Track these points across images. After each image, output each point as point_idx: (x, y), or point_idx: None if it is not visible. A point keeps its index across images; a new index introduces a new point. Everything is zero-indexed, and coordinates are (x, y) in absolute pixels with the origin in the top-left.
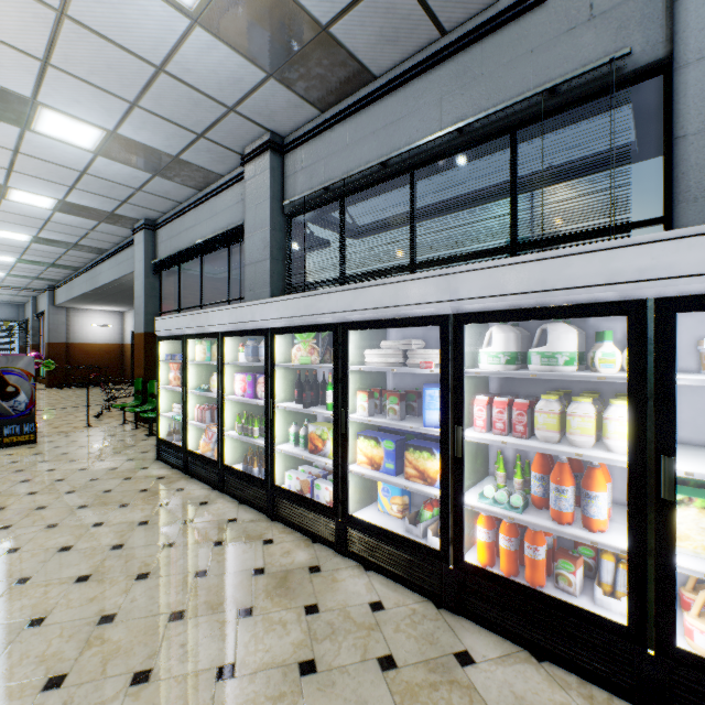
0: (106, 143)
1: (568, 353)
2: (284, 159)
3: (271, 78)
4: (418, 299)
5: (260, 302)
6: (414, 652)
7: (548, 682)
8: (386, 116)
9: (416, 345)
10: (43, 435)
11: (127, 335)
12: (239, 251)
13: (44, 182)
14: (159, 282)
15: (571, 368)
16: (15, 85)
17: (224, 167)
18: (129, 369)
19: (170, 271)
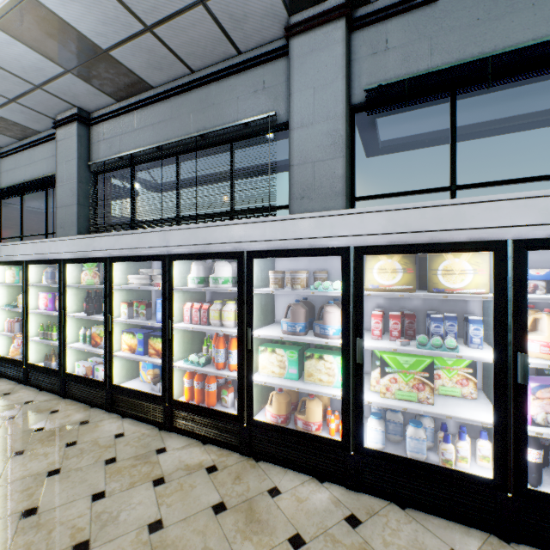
0: None
1: (224, 277)
2: (91, 129)
3: (69, 73)
4: (150, 244)
5: (55, 239)
6: (132, 453)
7: (202, 452)
8: (160, 115)
9: (157, 272)
10: None
11: None
12: None
13: None
14: None
15: (226, 286)
16: None
17: (40, 126)
18: None
19: None
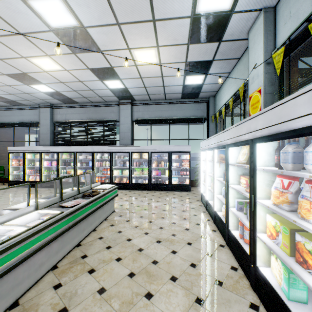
0: None
1: (106, 156)
2: (53, 109)
3: (55, 99)
4: (88, 149)
5: (55, 146)
6: None
7: None
8: (82, 111)
9: (88, 155)
10: None
11: None
12: None
13: None
14: None
15: (106, 158)
16: None
17: (29, 104)
18: None
19: None
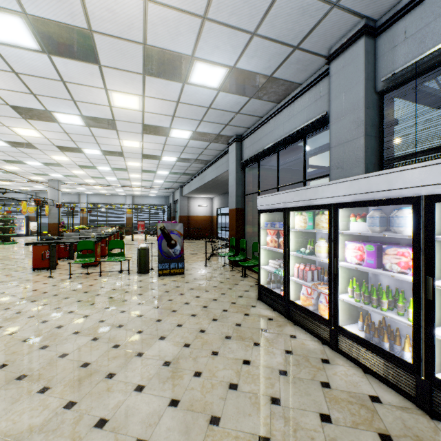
0: (226, 79)
1: None
2: (376, 40)
3: None
4: None
5: (404, 168)
6: None
7: None
8: None
9: None
10: (186, 269)
11: (214, 211)
12: (291, 149)
13: (188, 120)
14: (243, 175)
15: None
16: (184, 48)
17: (304, 76)
18: (215, 230)
19: (249, 167)
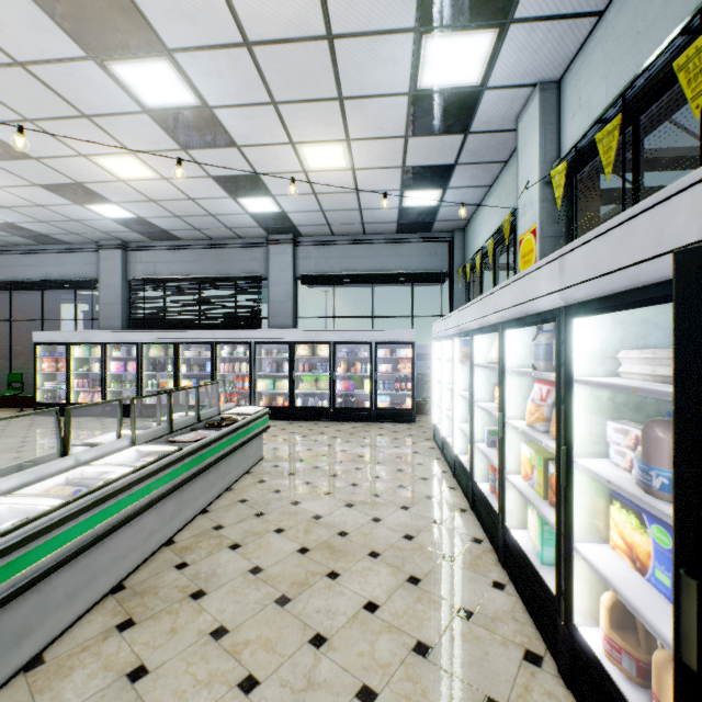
0: None
1: (242, 352)
2: (128, 253)
3: (134, 232)
4: (205, 337)
5: (134, 331)
6: None
7: None
8: (189, 257)
9: (204, 350)
10: None
11: None
12: None
13: None
14: None
15: (242, 355)
16: None
17: (77, 242)
18: None
19: None
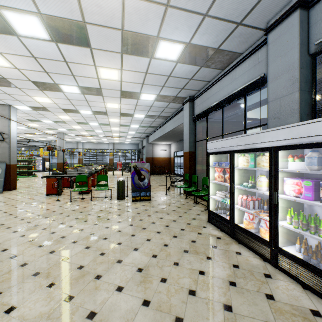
0: (183, 53)
1: None
2: (309, 12)
3: None
4: None
5: None
6: None
7: None
8: None
9: None
10: (151, 196)
11: (171, 154)
12: (232, 105)
13: (153, 86)
14: (194, 126)
15: None
16: (152, 30)
17: (244, 46)
18: (172, 168)
19: (199, 120)
